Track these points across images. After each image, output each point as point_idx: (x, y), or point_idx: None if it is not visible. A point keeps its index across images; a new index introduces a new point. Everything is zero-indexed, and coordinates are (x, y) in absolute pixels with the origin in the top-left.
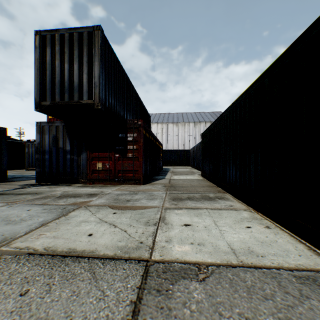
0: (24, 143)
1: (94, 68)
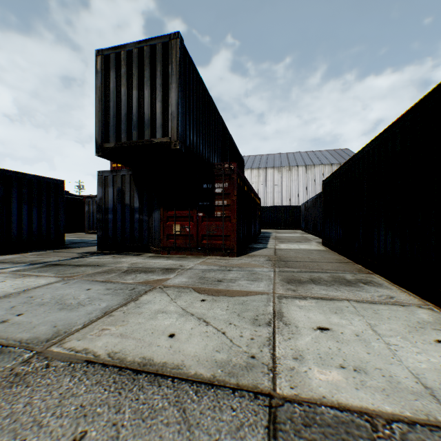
0: (83, 200)
1: (171, 93)
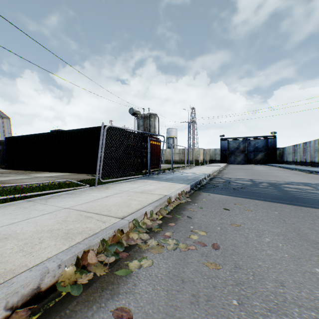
0: None
1: None
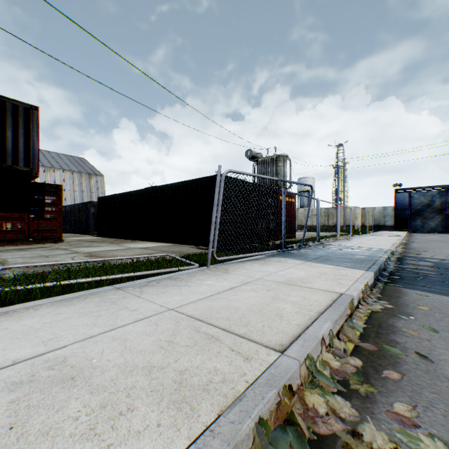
0: None
1: (33, 141)
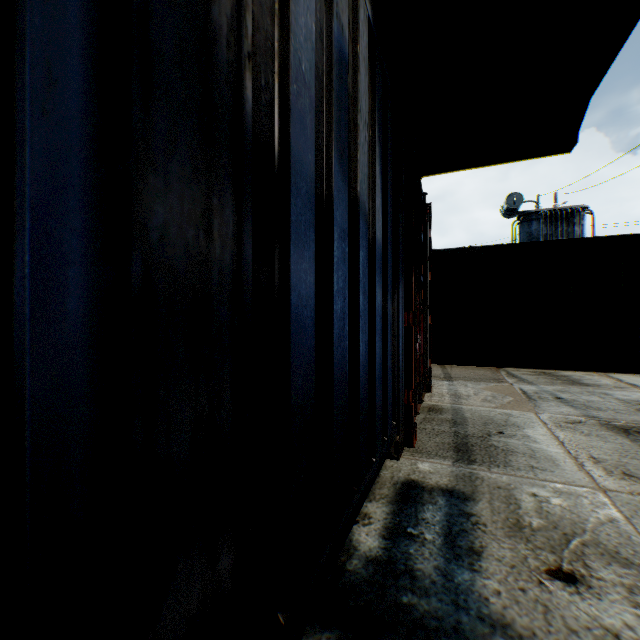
0: None
1: None
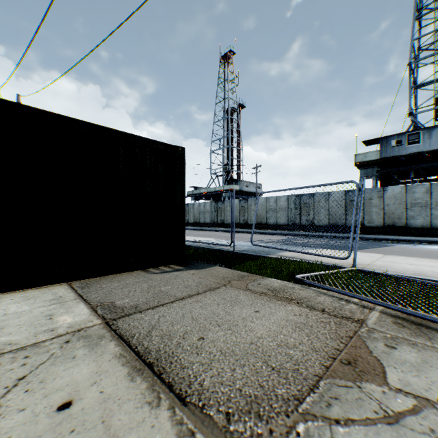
0: None
1: None
